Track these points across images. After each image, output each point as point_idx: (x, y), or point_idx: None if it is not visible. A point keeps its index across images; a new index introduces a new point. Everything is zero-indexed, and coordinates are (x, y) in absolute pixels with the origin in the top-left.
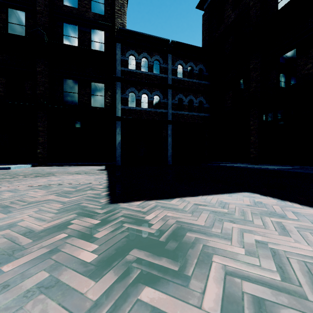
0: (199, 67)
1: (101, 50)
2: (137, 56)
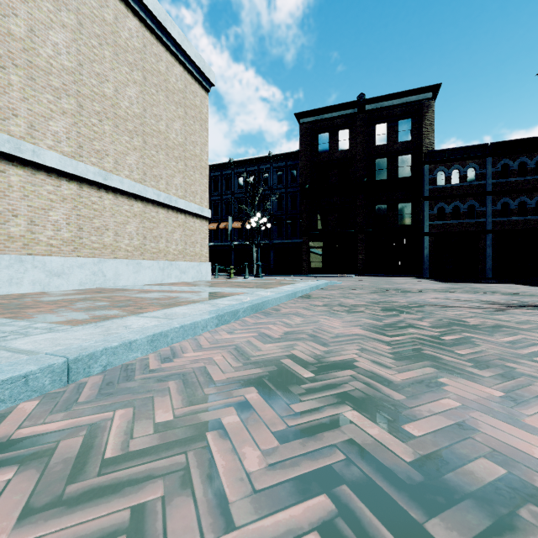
0: (536, 159)
1: (407, 173)
2: (447, 171)
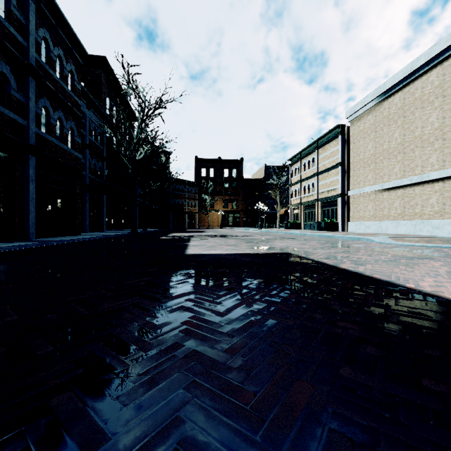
0: None
1: None
2: None
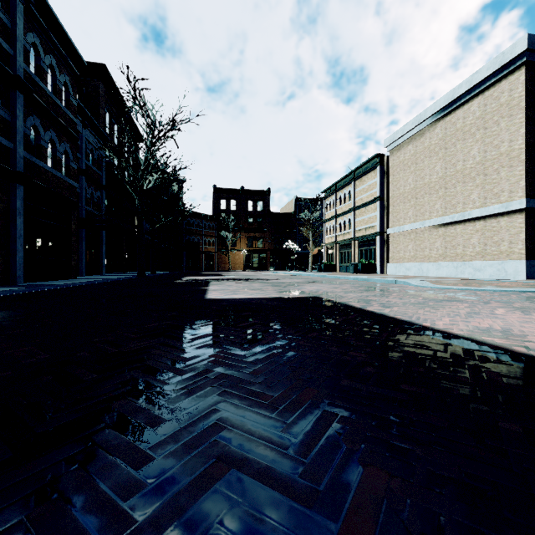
0: None
1: None
2: None
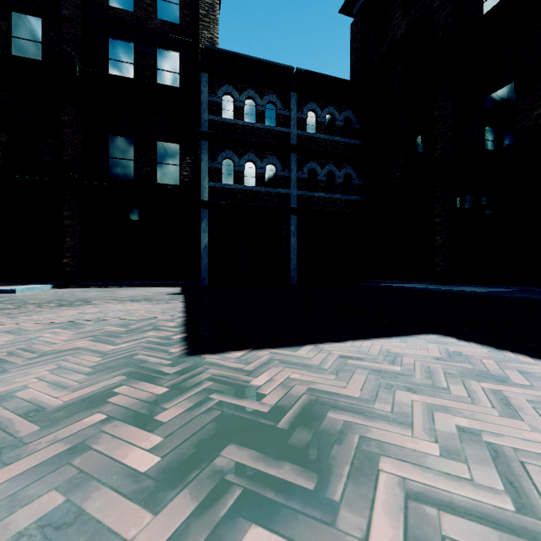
0: (345, 115)
1: (174, 85)
2: (237, 97)
